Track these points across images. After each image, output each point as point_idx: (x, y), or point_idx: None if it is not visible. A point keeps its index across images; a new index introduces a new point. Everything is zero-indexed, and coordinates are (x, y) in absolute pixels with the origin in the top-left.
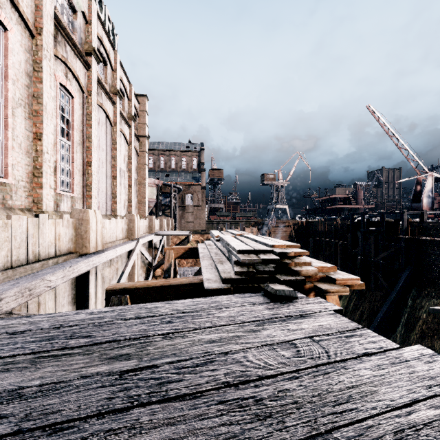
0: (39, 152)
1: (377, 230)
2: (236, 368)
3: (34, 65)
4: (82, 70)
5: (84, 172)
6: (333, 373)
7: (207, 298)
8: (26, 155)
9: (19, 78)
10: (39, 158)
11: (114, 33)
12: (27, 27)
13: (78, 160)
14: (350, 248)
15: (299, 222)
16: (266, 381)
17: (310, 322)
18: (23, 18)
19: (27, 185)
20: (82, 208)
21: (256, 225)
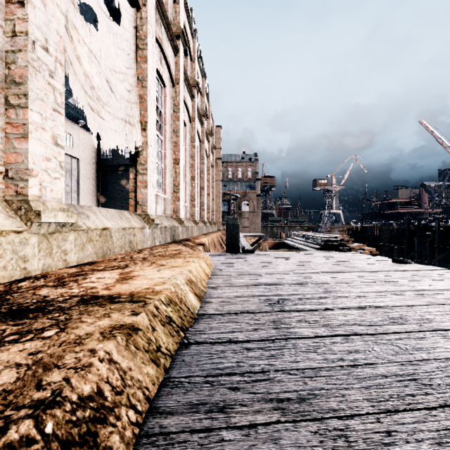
0: (193, 187)
1: (432, 235)
2: (333, 256)
3: (191, 139)
4: (200, 128)
5: (200, 194)
6: (355, 257)
7: (314, 251)
8: (189, 189)
9: (188, 148)
10: (193, 190)
11: (208, 91)
12: (190, 119)
13: (198, 187)
14: (406, 252)
15: (354, 227)
16: (340, 257)
17: (351, 254)
18: (189, 116)
19: (189, 206)
20: (199, 217)
21: (310, 229)
